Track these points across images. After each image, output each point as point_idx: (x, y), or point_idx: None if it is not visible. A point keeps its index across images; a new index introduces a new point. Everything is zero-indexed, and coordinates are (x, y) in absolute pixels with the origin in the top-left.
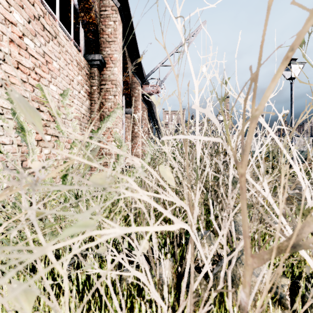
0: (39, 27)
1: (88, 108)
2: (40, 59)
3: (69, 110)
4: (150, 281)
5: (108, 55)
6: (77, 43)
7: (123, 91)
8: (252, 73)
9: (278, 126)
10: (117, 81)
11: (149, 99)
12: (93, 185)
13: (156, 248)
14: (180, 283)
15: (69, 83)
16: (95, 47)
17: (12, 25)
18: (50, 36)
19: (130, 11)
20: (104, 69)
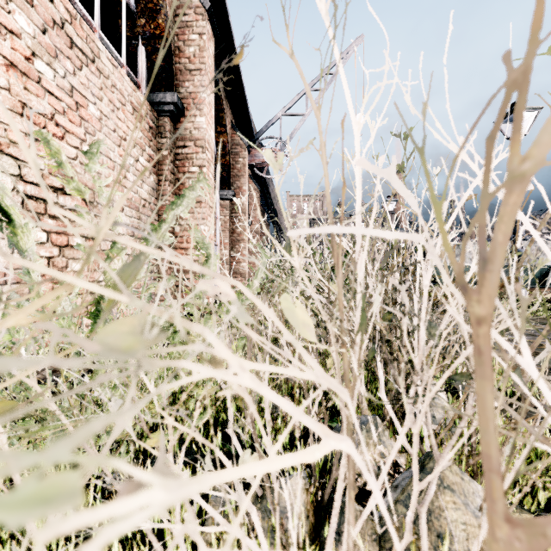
0: (63, 41)
1: (154, 190)
2: (65, 100)
3: (103, 184)
4: (262, 543)
5: (189, 95)
6: (133, 72)
7: (216, 159)
8: (511, 69)
9: None
10: (205, 141)
11: (263, 174)
12: (102, 352)
13: (274, 477)
14: (321, 524)
15: (118, 143)
16: (166, 79)
17: (13, 36)
18: (84, 58)
19: (228, 16)
20: (182, 120)
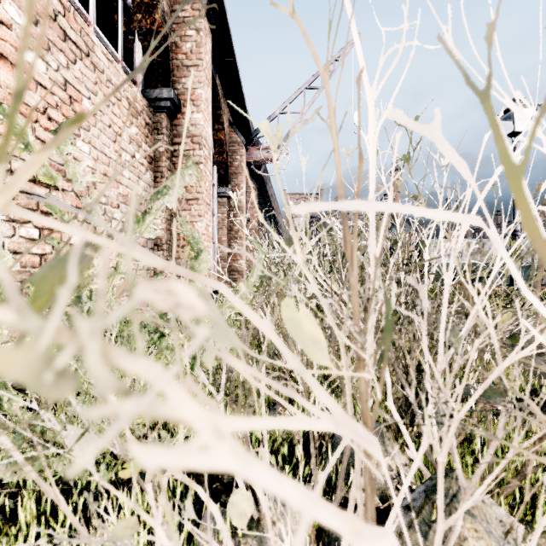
0: (56, 34)
1: (150, 186)
2: (58, 94)
3: (77, 170)
4: None
5: (186, 91)
6: (129, 68)
7: (214, 157)
8: None
9: (540, 208)
10: (202, 137)
11: (261, 172)
12: None
13: (271, 540)
14: None
15: (113, 139)
16: (163, 75)
17: (3, 27)
18: (78, 51)
19: (226, 12)
20: (179, 116)
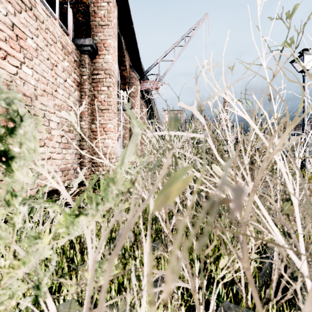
0: None
1: (77, 101)
2: (7, 32)
3: None
4: None
5: (101, 41)
6: (64, 26)
7: (120, 86)
8: None
9: None
10: (111, 70)
11: (149, 96)
12: None
13: None
14: None
15: (51, 68)
16: (86, 30)
17: None
18: (23, 5)
19: None
20: (96, 57)
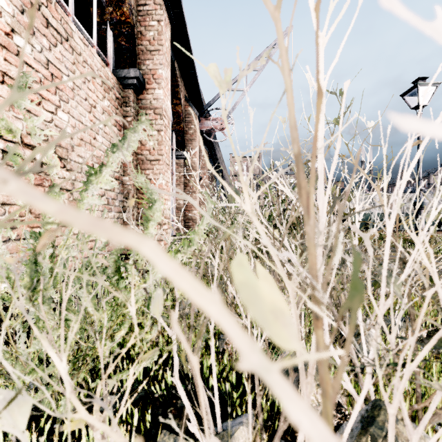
0: (39, 21)
1: None
2: (42, 71)
3: (35, 123)
4: None
5: (149, 72)
6: (102, 52)
7: (173, 126)
8: None
9: None
10: (162, 109)
11: (211, 139)
12: None
13: None
14: None
15: (89, 110)
16: (130, 58)
17: None
18: (58, 37)
19: (182, 7)
20: (143, 92)
